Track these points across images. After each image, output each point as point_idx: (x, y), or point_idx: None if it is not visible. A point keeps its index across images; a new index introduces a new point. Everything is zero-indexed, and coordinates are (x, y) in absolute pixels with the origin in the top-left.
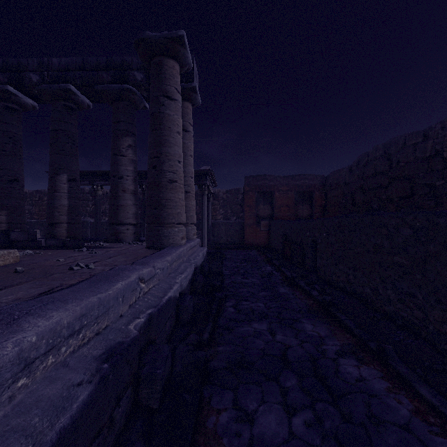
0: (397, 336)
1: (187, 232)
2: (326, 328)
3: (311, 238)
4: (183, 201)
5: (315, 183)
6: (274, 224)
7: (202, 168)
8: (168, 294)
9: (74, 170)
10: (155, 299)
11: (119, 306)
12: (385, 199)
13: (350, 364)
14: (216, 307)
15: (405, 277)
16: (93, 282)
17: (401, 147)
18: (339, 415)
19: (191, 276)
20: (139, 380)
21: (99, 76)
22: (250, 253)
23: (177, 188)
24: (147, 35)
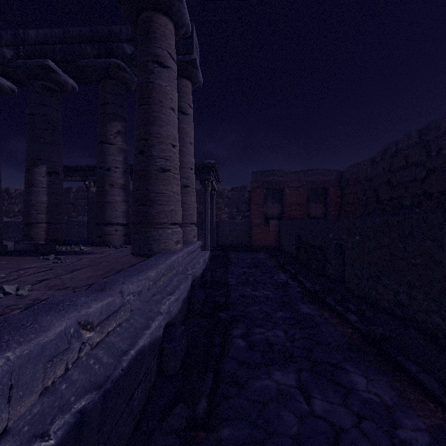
0: None
1: (186, 233)
2: (388, 385)
3: (336, 241)
4: (178, 195)
5: (329, 178)
6: (284, 224)
7: (205, 161)
8: (139, 342)
9: (55, 161)
10: (109, 359)
11: None
12: (420, 194)
13: None
14: (219, 342)
15: None
16: None
17: (444, 131)
18: None
19: (187, 293)
20: None
21: (82, 50)
22: (258, 256)
23: (170, 179)
24: None
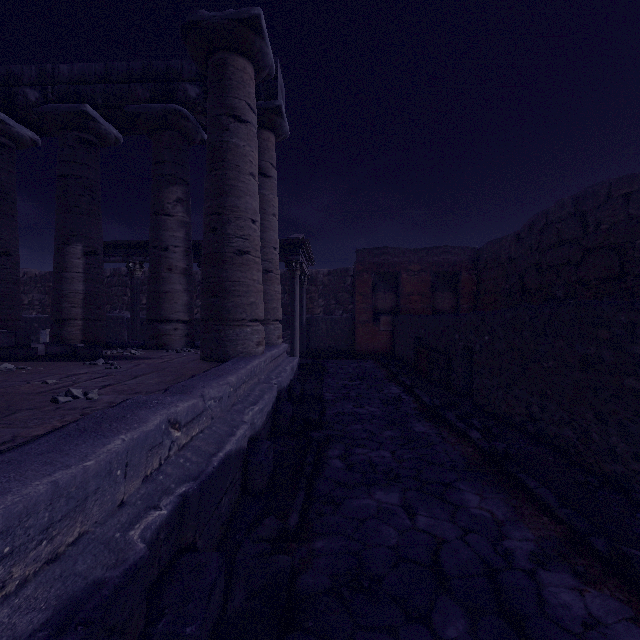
0: (639, 525)
1: (268, 333)
2: (503, 503)
3: (463, 343)
4: (259, 284)
5: (462, 259)
6: (400, 321)
7: (292, 236)
8: (226, 447)
9: (94, 237)
10: (199, 459)
11: (117, 486)
12: (575, 282)
13: (564, 585)
14: (311, 461)
15: None
16: (68, 436)
17: (604, 200)
18: None
19: (272, 406)
20: None
21: (131, 91)
22: (364, 365)
23: (249, 264)
24: (200, 16)
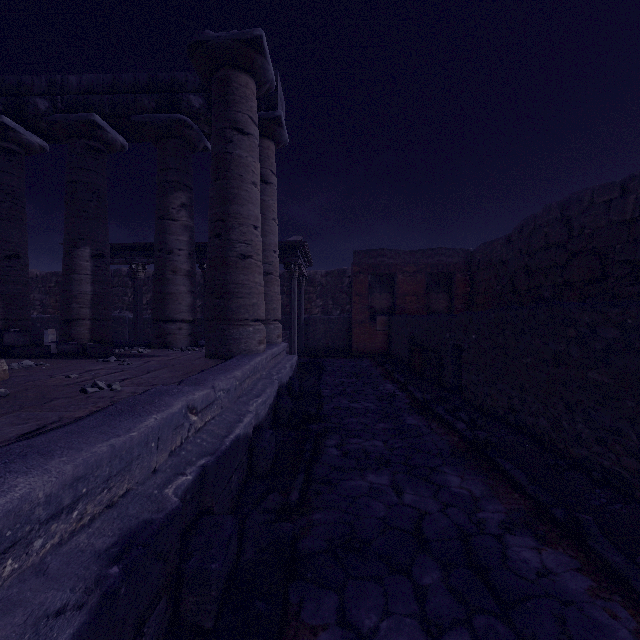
0: (595, 499)
1: (268, 332)
2: (481, 483)
3: (453, 342)
4: (261, 286)
5: (456, 261)
6: (395, 321)
7: (291, 239)
8: (235, 431)
9: (101, 240)
10: (213, 440)
11: (151, 456)
12: (561, 284)
13: (525, 546)
14: (310, 448)
15: (607, 404)
16: (110, 416)
17: (587, 206)
18: (514, 638)
19: (273, 399)
20: (181, 582)
21: (138, 101)
22: (361, 364)
23: (251, 267)
24: (206, 37)
